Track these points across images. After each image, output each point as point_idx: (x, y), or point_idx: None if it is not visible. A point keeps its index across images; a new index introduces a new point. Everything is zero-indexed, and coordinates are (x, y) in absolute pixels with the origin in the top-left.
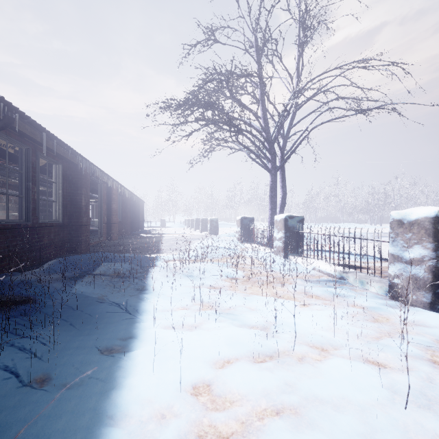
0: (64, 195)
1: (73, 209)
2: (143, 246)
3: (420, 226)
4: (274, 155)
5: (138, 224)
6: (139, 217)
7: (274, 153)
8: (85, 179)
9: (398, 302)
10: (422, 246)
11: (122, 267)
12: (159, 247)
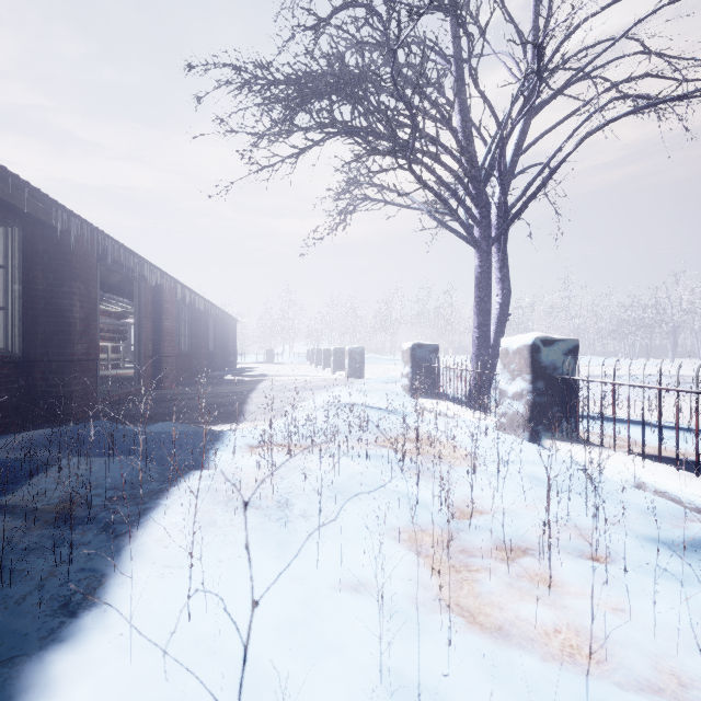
0: (29, 296)
1: (53, 326)
2: (211, 403)
3: None
4: (485, 209)
5: (223, 358)
6: (228, 345)
7: (487, 204)
8: (82, 263)
9: None
10: None
11: (103, 478)
12: (242, 407)
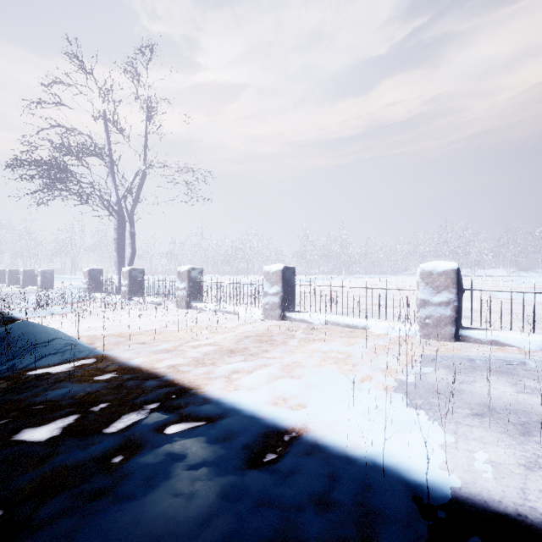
0: None
1: None
2: None
3: (184, 273)
4: (123, 217)
5: None
6: None
7: (123, 215)
8: None
9: (178, 308)
10: (185, 282)
11: None
12: None
